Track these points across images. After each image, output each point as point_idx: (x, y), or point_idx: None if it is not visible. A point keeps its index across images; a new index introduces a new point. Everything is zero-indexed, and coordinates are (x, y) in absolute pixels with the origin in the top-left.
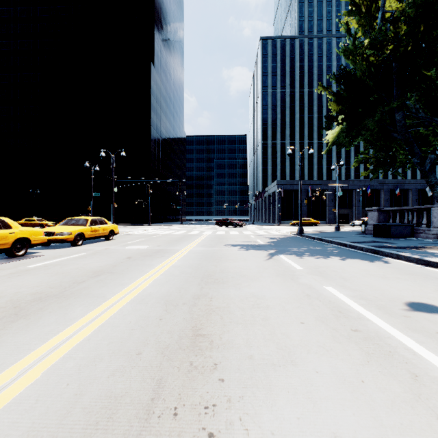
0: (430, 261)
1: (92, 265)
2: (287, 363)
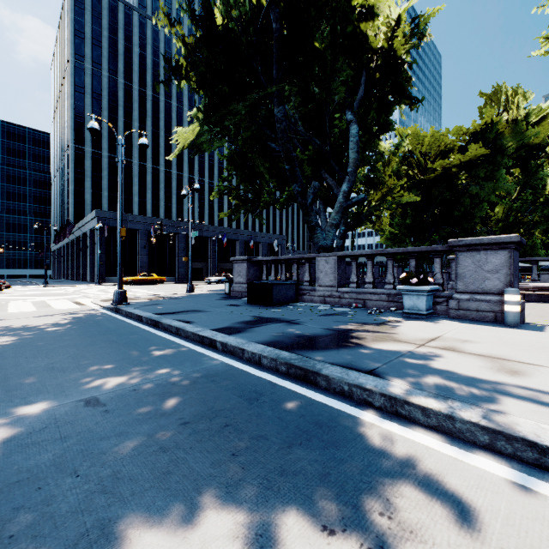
0: None
1: None
2: None
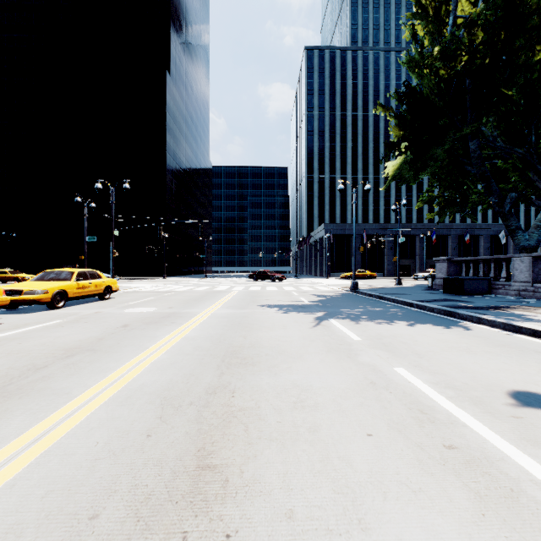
0: (521, 327)
1: (67, 339)
2: (351, 525)
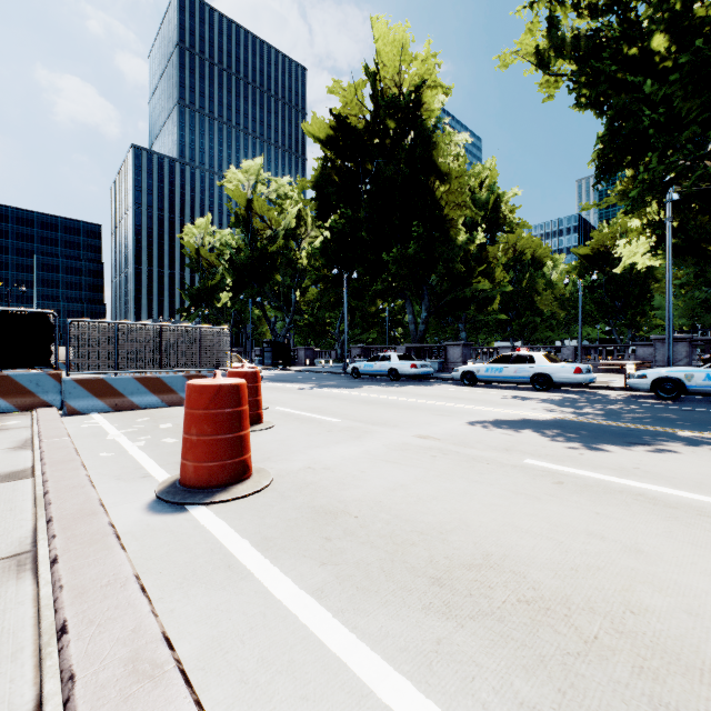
0: None
1: None
2: None
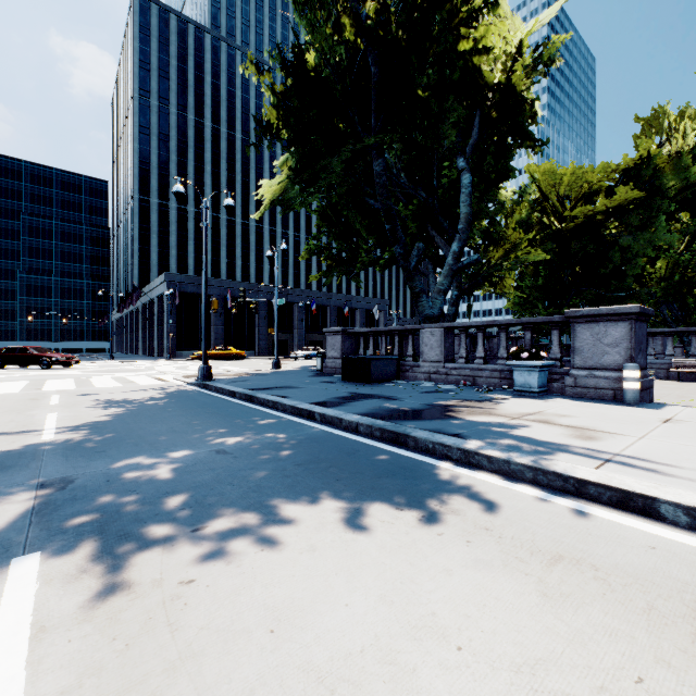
0: (586, 482)
1: None
2: None
